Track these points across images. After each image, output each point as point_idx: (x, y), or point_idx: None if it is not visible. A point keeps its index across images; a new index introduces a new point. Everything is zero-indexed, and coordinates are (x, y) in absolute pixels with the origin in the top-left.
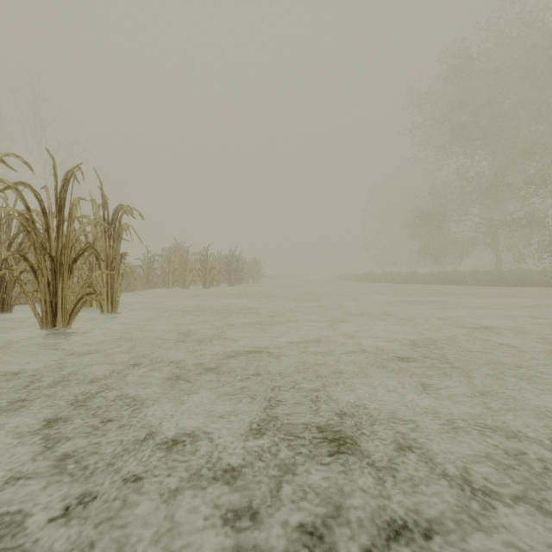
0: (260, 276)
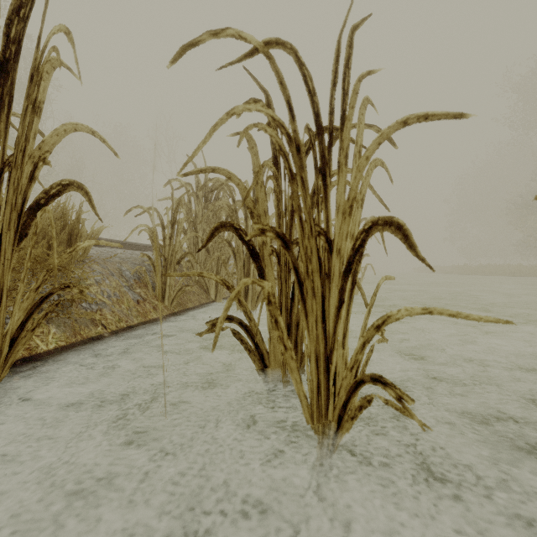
0: None
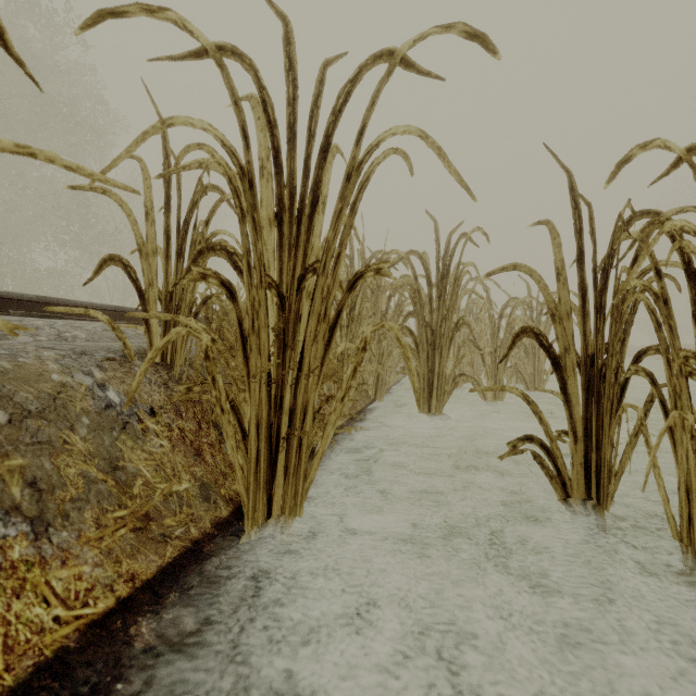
0: None
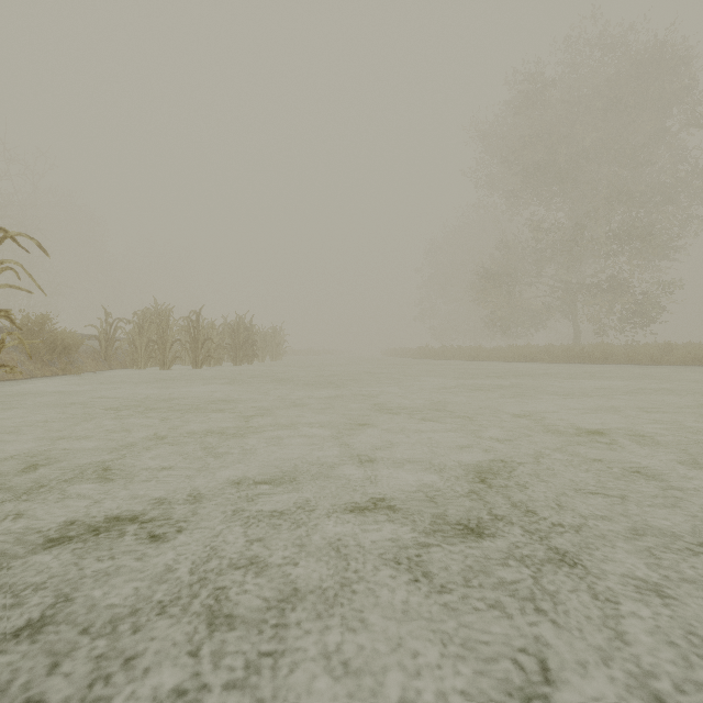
0: (284, 351)
